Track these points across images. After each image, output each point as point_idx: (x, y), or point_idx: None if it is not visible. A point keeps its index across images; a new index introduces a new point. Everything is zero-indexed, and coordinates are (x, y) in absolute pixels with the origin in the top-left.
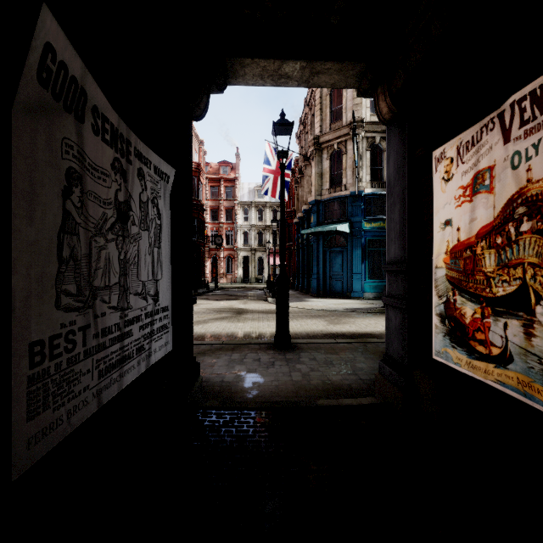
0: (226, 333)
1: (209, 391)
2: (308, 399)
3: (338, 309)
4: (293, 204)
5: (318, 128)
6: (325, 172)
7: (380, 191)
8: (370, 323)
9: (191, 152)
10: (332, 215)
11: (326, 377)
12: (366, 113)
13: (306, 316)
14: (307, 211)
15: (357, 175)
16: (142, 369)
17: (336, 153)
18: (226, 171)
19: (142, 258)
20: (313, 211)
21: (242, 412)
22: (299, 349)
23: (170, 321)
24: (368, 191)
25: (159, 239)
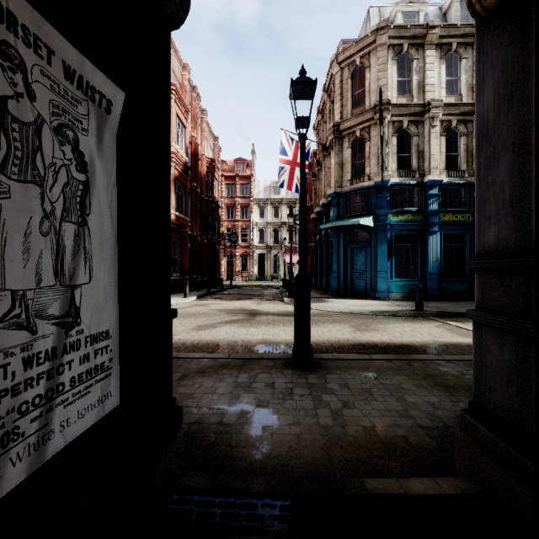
0: (235, 342)
1: (200, 442)
2: (347, 466)
3: (362, 311)
4: (311, 199)
5: (338, 115)
6: (346, 162)
7: (408, 180)
8: (405, 331)
9: (167, 86)
10: (353, 208)
11: (367, 419)
12: (393, 95)
13: (328, 320)
14: (326, 205)
15: (383, 163)
16: (13, 481)
17: (358, 140)
18: (241, 169)
19: (10, 239)
20: (333, 204)
21: (242, 502)
22: (323, 368)
23: (116, 356)
24: (395, 180)
25: (83, 209)
